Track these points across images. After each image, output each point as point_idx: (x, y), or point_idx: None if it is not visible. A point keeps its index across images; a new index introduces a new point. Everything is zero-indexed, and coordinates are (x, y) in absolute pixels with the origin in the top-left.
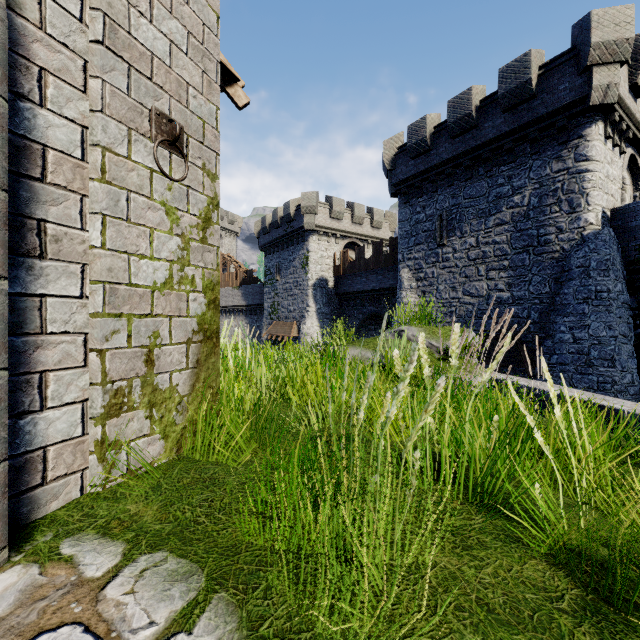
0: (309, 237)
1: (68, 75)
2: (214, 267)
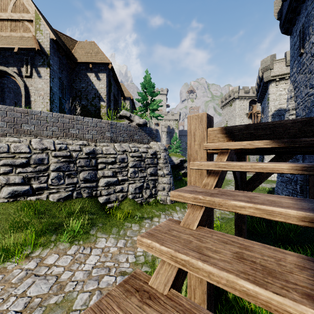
0: (269, 85)
1: (33, 95)
2: (49, 108)
